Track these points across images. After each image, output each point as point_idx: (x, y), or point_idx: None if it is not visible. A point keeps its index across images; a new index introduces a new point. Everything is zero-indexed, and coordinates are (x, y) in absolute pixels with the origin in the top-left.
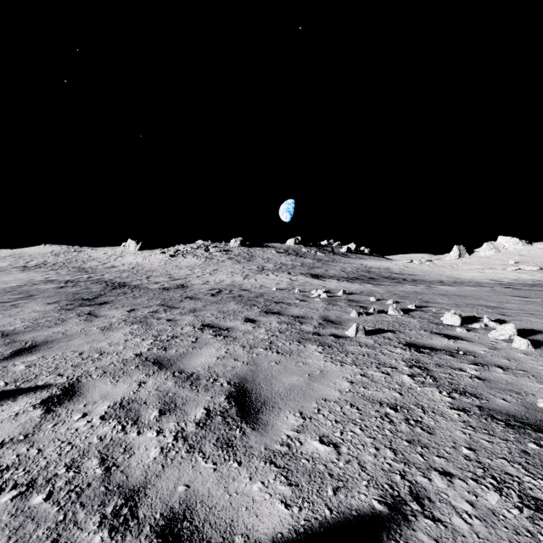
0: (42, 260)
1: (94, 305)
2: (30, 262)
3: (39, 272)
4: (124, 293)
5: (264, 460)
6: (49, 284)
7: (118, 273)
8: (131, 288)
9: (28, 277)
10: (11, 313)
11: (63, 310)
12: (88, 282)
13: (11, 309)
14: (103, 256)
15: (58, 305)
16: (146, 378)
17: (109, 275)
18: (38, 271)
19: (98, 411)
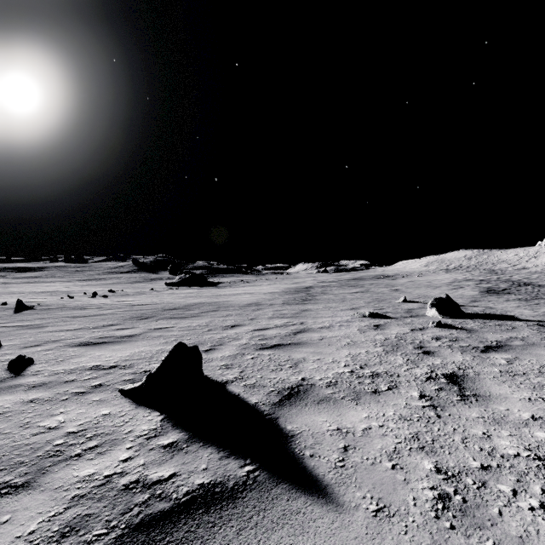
0: (458, 264)
1: (501, 293)
2: (449, 266)
3: (458, 273)
4: (524, 289)
5: (540, 318)
6: (469, 282)
7: (527, 275)
8: (533, 287)
9: (452, 276)
10: (458, 293)
11: (483, 294)
12: (497, 281)
13: (457, 291)
14: (513, 258)
15: (480, 292)
16: (517, 309)
17: (517, 276)
18: (457, 272)
19: (499, 310)
